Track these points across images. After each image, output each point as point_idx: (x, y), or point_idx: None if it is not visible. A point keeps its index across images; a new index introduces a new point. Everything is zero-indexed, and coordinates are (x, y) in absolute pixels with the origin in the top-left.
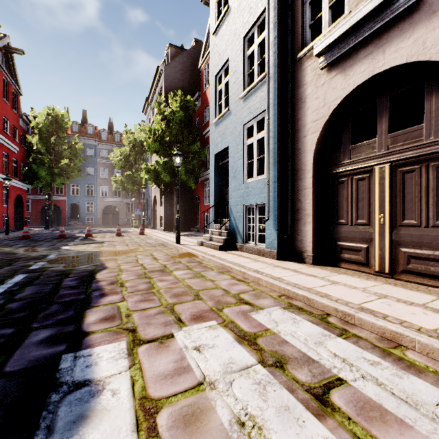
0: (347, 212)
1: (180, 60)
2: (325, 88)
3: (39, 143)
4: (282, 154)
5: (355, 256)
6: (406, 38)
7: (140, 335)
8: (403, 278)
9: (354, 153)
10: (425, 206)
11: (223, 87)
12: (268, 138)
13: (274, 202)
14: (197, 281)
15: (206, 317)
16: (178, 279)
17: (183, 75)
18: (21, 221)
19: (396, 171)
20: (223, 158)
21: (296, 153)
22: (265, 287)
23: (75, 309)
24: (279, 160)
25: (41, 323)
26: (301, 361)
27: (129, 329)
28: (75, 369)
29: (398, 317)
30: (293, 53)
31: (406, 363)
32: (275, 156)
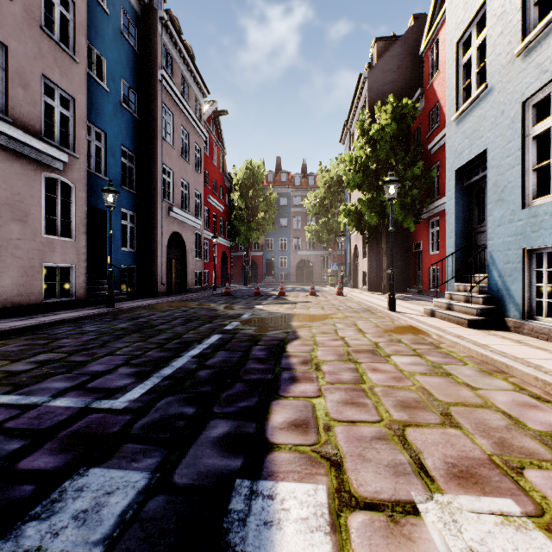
0: None
1: (390, 54)
2: None
3: (239, 200)
4: None
5: None
6: None
7: (349, 482)
8: None
9: None
10: None
11: (472, 54)
12: None
13: None
14: (438, 382)
15: (485, 480)
16: (401, 372)
17: (395, 73)
18: (226, 278)
19: None
20: (472, 174)
21: None
22: None
23: (260, 395)
24: None
25: (222, 408)
26: None
27: (331, 460)
28: (249, 521)
29: None
30: None
31: None
32: None
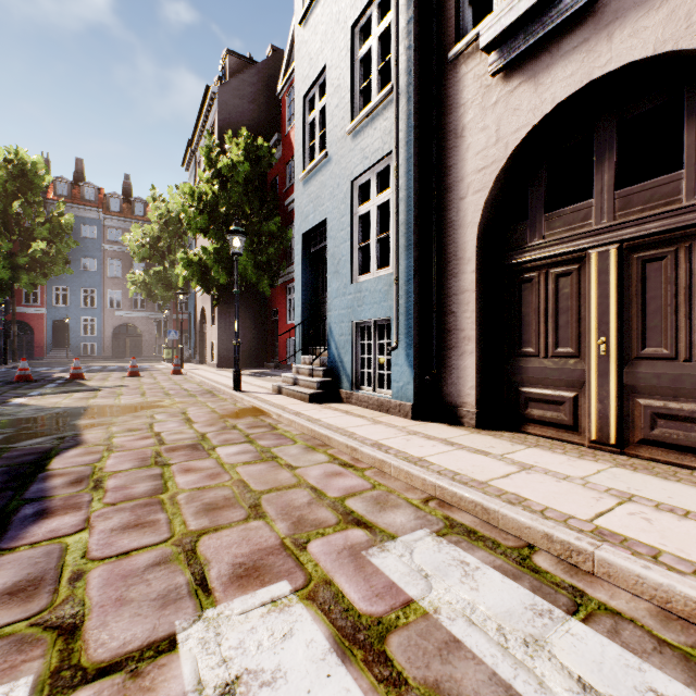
0: (538, 333)
1: (245, 78)
2: (499, 109)
3: None
4: (421, 230)
5: (553, 414)
6: (654, 8)
7: (83, 649)
8: (644, 455)
9: (552, 228)
10: (686, 321)
11: (317, 116)
12: (397, 200)
13: (406, 315)
14: (260, 470)
15: (268, 569)
16: (222, 466)
17: (251, 104)
18: None
19: (630, 258)
20: (317, 241)
21: (446, 228)
22: (396, 478)
23: None
24: (416, 240)
25: None
26: None
27: (63, 626)
28: None
29: (683, 555)
30: (442, 51)
31: None
32: (409, 234)
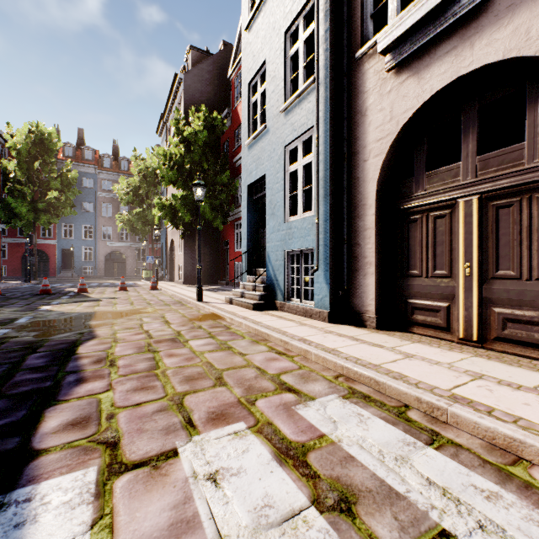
0: (421, 260)
1: (204, 66)
2: (392, 96)
3: (18, 170)
4: (335, 184)
5: (432, 319)
6: (503, 26)
7: (123, 454)
8: (497, 348)
9: (431, 183)
10: (527, 251)
11: (258, 98)
12: (317, 162)
13: (324, 246)
14: (221, 356)
15: (231, 415)
16: (194, 353)
17: (208, 86)
18: None
19: (488, 205)
20: (258, 191)
21: (354, 182)
22: (315, 362)
23: (30, 406)
24: (332, 191)
25: None
26: (379, 496)
27: (108, 442)
28: None
29: (509, 412)
30: (350, 52)
31: (538, 493)
32: (326, 187)
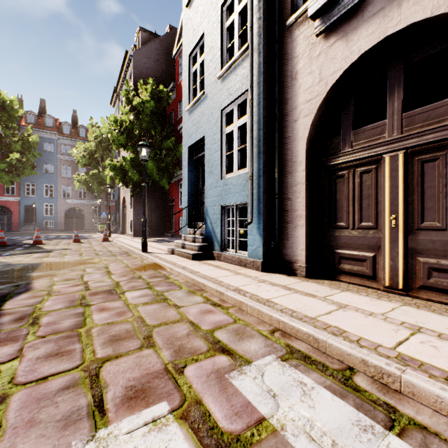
0: (348, 212)
1: (152, 46)
2: (321, 59)
3: None
4: (268, 143)
5: (358, 268)
6: None
7: None
8: (423, 296)
9: (358, 140)
10: None
11: (198, 68)
12: (251, 122)
13: (258, 200)
14: (155, 309)
15: (153, 391)
16: (127, 306)
17: (156, 63)
18: None
19: (413, 160)
20: (198, 152)
21: (285, 141)
22: (250, 315)
23: None
24: (264, 149)
25: None
26: None
27: None
28: None
29: None
30: (282, 21)
31: None
32: (259, 145)
